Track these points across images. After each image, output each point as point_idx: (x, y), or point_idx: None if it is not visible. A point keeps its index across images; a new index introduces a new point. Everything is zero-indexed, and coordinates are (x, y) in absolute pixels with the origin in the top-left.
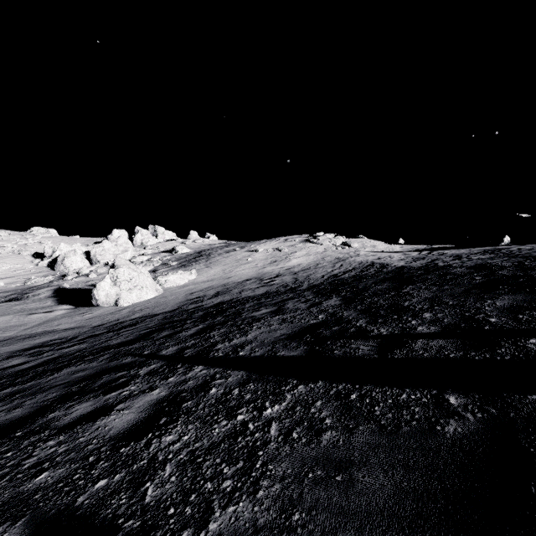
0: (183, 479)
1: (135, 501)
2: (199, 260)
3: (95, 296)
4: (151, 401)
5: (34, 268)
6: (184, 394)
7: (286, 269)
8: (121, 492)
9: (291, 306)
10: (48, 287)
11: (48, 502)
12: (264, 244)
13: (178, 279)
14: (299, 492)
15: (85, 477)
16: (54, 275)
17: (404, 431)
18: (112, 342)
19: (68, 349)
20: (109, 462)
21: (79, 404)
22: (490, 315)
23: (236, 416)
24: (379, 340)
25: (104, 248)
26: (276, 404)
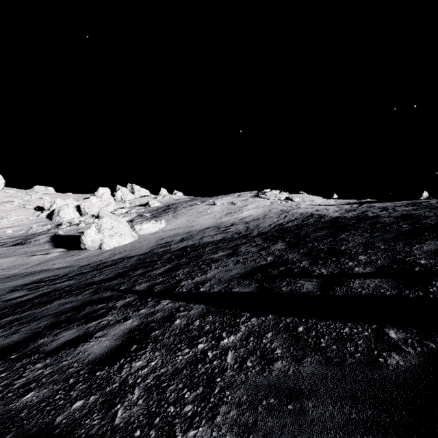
0: (149, 402)
1: (106, 422)
2: (168, 212)
3: (83, 241)
4: (124, 330)
5: (36, 219)
6: (153, 324)
7: (239, 219)
8: (95, 413)
9: (244, 250)
10: (46, 234)
11: (32, 420)
12: (221, 199)
13: (151, 227)
14: (254, 419)
15: (65, 398)
16: (52, 224)
17: (350, 363)
18: (96, 279)
19: (60, 284)
20: (86, 384)
21: (64, 332)
22: (419, 257)
23: (197, 345)
24: (321, 279)
25: (91, 202)
26: (232, 334)
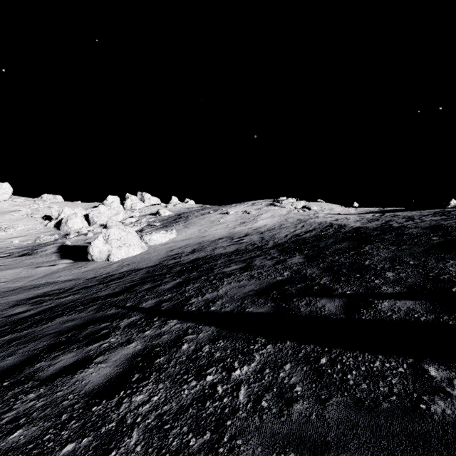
0: (149, 450)
1: None
2: (179, 222)
3: (90, 252)
4: (127, 355)
5: (43, 228)
6: (158, 349)
7: (253, 229)
8: None
9: (259, 263)
10: (53, 244)
11: None
12: (234, 207)
13: (161, 238)
14: None
15: (55, 439)
16: (59, 234)
17: (384, 408)
18: (101, 293)
19: (64, 299)
20: (79, 422)
21: (63, 355)
22: (455, 276)
23: (205, 376)
24: (344, 299)
25: (100, 211)
26: (245, 364)
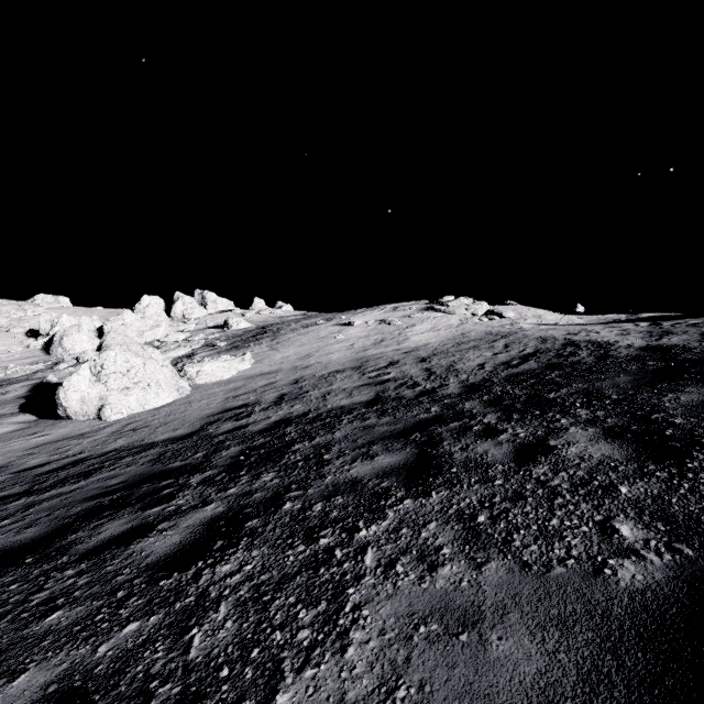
0: None
1: None
2: (261, 339)
3: (60, 400)
4: None
5: (23, 351)
6: None
7: (403, 352)
8: None
9: (459, 451)
10: (25, 381)
11: None
12: (362, 314)
13: (220, 369)
14: None
15: None
16: (47, 361)
17: None
18: None
19: None
20: None
21: None
22: None
23: None
24: None
25: (124, 322)
26: None
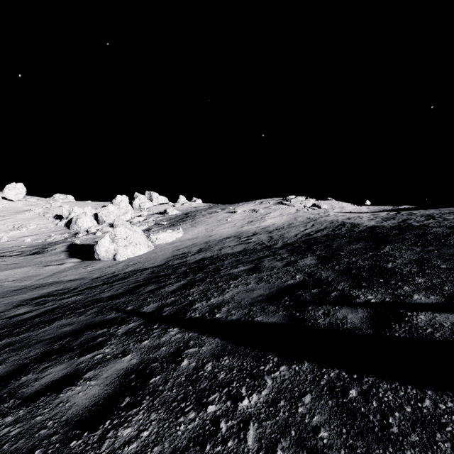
0: None
1: None
2: (186, 221)
3: (96, 251)
4: (119, 371)
5: (54, 227)
6: (154, 365)
7: (261, 228)
8: None
9: (268, 264)
10: (63, 243)
11: None
12: (242, 206)
13: (167, 237)
14: None
15: None
16: (69, 233)
17: None
18: (104, 294)
19: (66, 300)
20: None
21: (52, 367)
22: None
23: (206, 406)
24: (369, 309)
25: (109, 210)
26: (254, 392)
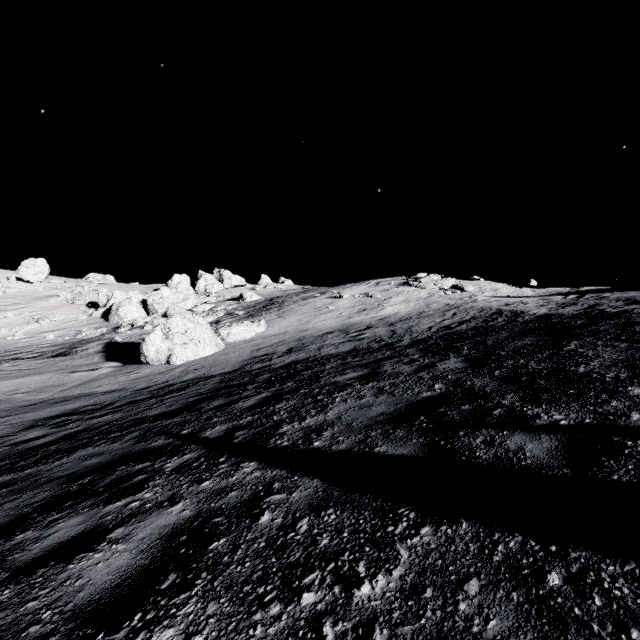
0: None
1: None
2: (270, 309)
3: (143, 351)
4: (164, 528)
5: (87, 319)
6: (218, 520)
7: (378, 319)
8: None
9: (390, 369)
10: (98, 341)
11: None
12: (350, 288)
13: (244, 331)
14: None
15: None
16: (108, 326)
17: None
18: (151, 412)
19: (97, 420)
20: None
21: (64, 520)
22: None
23: (300, 594)
24: (560, 436)
25: (162, 295)
26: (380, 570)
